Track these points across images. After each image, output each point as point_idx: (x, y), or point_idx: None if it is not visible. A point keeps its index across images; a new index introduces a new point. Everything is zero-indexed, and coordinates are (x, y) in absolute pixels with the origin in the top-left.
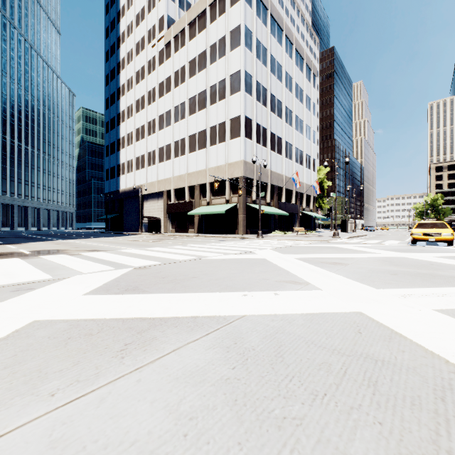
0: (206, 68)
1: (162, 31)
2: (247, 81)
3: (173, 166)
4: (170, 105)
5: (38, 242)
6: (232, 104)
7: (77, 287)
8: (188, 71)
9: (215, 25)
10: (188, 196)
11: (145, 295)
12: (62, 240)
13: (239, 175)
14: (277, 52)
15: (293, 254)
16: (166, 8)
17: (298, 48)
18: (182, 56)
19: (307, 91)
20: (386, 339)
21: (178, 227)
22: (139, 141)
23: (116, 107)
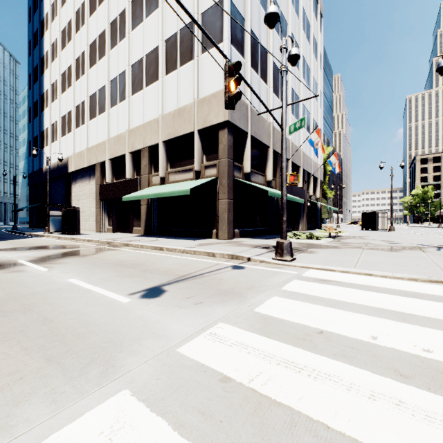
0: None
1: None
2: None
3: (108, 121)
4: (105, 22)
5: None
6: None
7: None
8: None
9: None
10: (130, 170)
11: None
12: None
13: (221, 118)
14: None
15: None
16: None
17: None
18: None
19: (314, 30)
20: None
21: (117, 222)
22: (65, 91)
23: (39, 49)
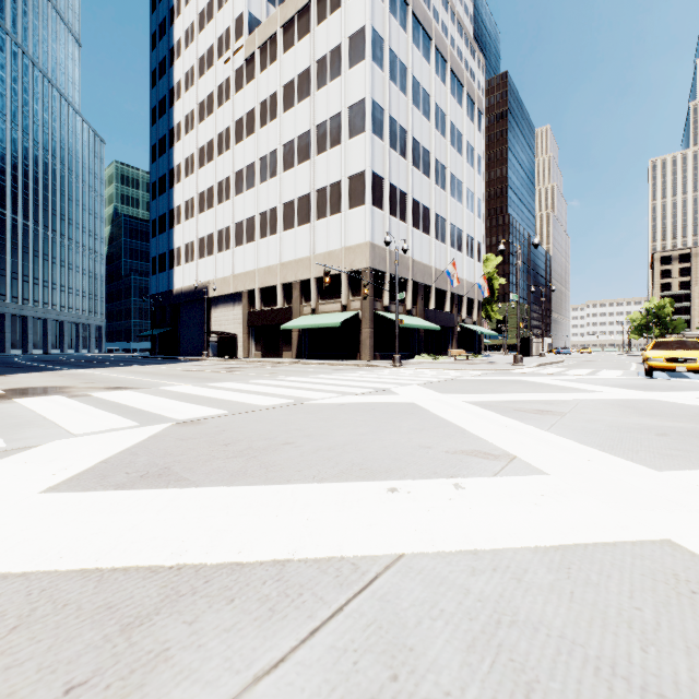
0: (310, 96)
1: (240, 38)
2: (376, 116)
3: (257, 251)
4: (254, 155)
5: (30, 374)
6: (352, 152)
7: (41, 470)
8: (282, 101)
9: (324, 27)
10: (281, 300)
11: (177, 491)
12: (73, 370)
13: (364, 265)
14: (423, 72)
15: (460, 395)
16: (246, 1)
17: (456, 68)
18: (272, 77)
19: (468, 136)
20: None
21: (265, 348)
22: (204, 212)
23: (167, 159)
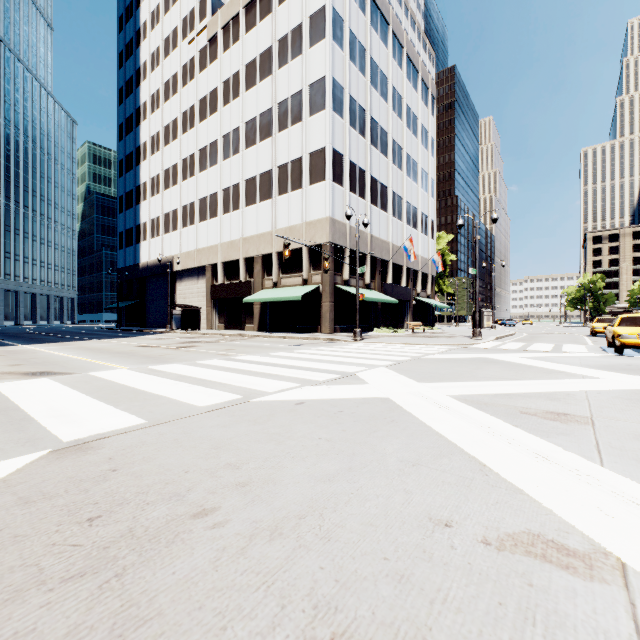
0: (272, 75)
1: (204, 19)
2: (336, 94)
3: (220, 226)
4: (217, 133)
5: None
6: (313, 129)
7: None
8: (244, 80)
9: (285, 7)
10: (243, 273)
11: None
12: (20, 346)
13: (324, 240)
14: (381, 55)
15: (440, 384)
16: None
17: (411, 54)
18: (235, 57)
19: (423, 119)
20: None
21: (228, 321)
22: (169, 188)
23: (134, 137)
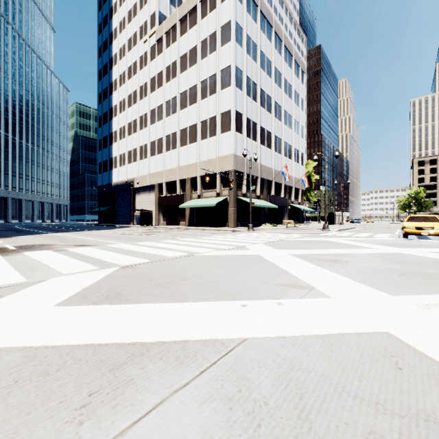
0: (197, 63)
1: (154, 27)
2: (238, 76)
3: (164, 159)
4: (162, 100)
5: (27, 236)
6: (223, 98)
7: (50, 294)
8: (179, 66)
9: (205, 20)
10: (179, 189)
11: (127, 306)
12: (53, 233)
13: (230, 168)
14: (267, 48)
15: (287, 250)
16: (157, 4)
17: (287, 45)
18: (173, 51)
19: (296, 87)
20: (438, 381)
21: (169, 219)
22: (131, 135)
23: (108, 102)
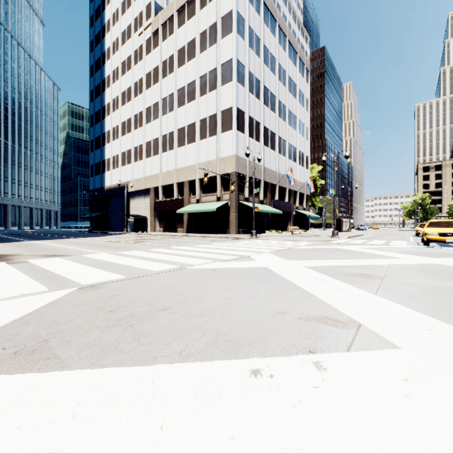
0: (196, 57)
1: (149, 19)
2: (240, 71)
3: (160, 161)
4: (158, 97)
5: None
6: (224, 95)
7: None
8: (177, 60)
9: (205, 11)
10: (176, 193)
11: (36, 377)
12: (30, 241)
13: (231, 170)
14: (271, 43)
15: (300, 261)
16: None
17: (292, 41)
18: (170, 45)
19: (300, 86)
20: None
21: (166, 226)
22: (125, 135)
23: (101, 100)
